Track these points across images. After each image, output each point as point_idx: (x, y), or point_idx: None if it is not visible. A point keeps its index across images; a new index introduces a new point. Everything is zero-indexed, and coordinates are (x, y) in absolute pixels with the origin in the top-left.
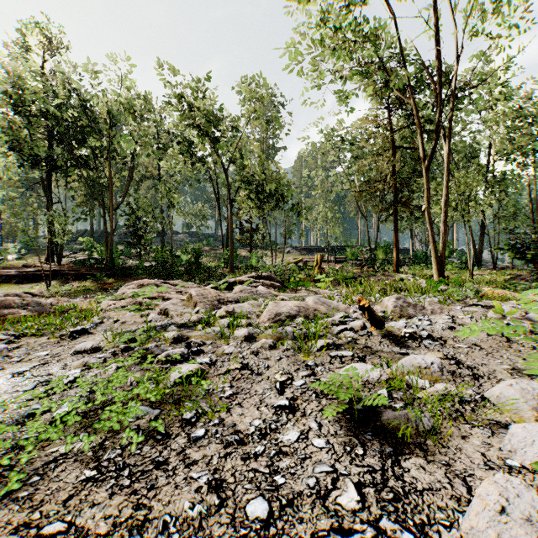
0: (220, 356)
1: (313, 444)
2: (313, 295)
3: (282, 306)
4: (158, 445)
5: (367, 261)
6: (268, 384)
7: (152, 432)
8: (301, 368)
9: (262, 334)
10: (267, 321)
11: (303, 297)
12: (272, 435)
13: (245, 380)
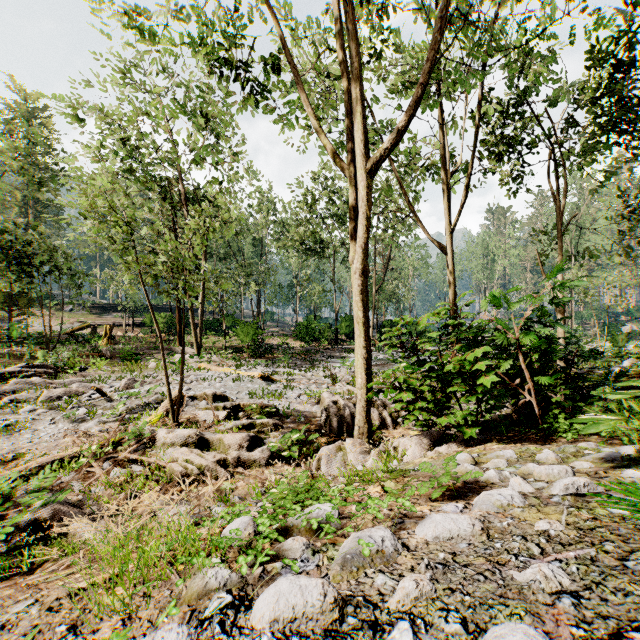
0: (20, 419)
1: (60, 426)
2: (84, 379)
3: (54, 392)
4: (12, 435)
5: (166, 329)
6: (46, 420)
7: (7, 434)
8: (60, 415)
9: (41, 407)
10: (44, 401)
11: (75, 381)
12: (48, 427)
13: (36, 421)
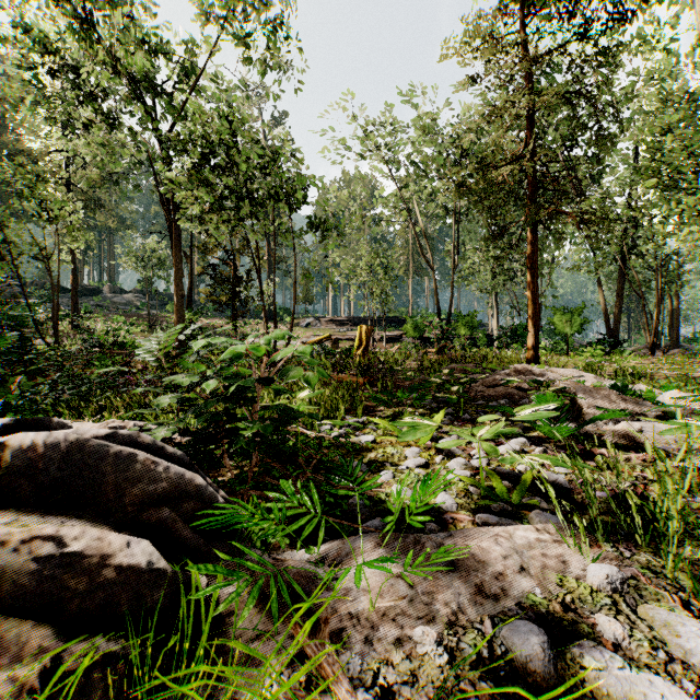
0: None
1: None
2: None
3: None
4: None
5: (442, 340)
6: None
7: None
8: None
9: None
10: None
11: None
12: None
13: None
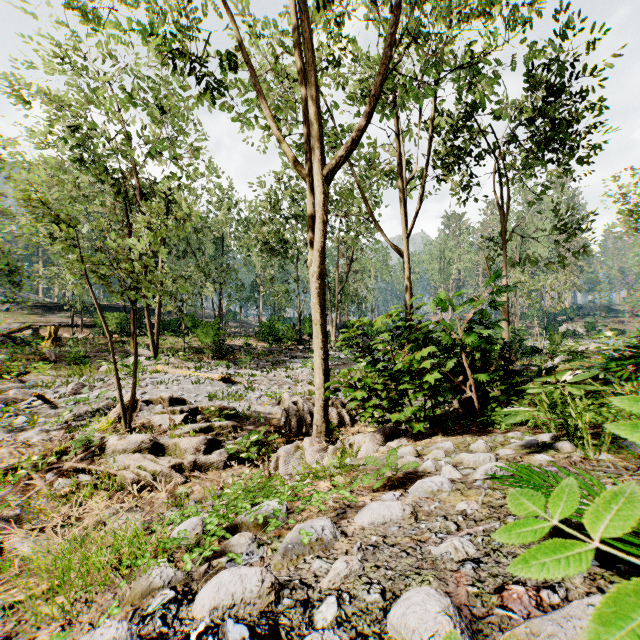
0: None
1: None
2: (23, 385)
3: None
4: None
5: (120, 329)
6: None
7: None
8: None
9: None
10: None
11: (13, 387)
12: None
13: None
